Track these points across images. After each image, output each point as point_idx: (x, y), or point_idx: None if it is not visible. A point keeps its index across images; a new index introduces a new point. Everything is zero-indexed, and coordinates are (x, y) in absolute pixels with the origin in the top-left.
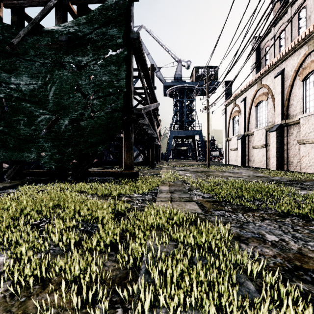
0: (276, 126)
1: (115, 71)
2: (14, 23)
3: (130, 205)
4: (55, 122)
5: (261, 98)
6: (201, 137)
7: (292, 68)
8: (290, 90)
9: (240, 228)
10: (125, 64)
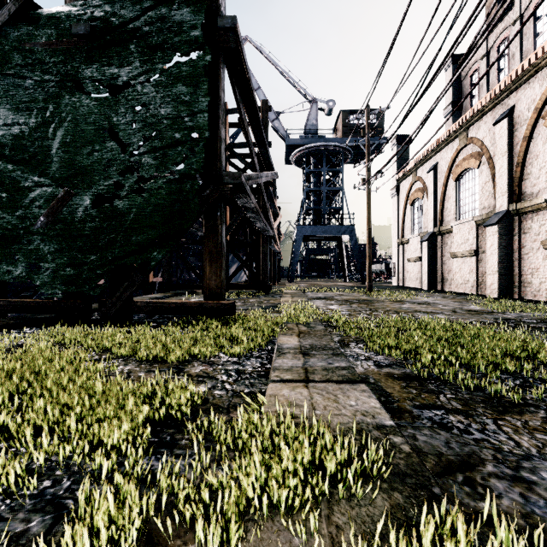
0: (498, 215)
1: (185, 96)
2: None
3: (205, 390)
4: (64, 201)
5: (466, 164)
6: (354, 237)
7: (529, 105)
8: (526, 146)
9: (518, 484)
10: (208, 80)
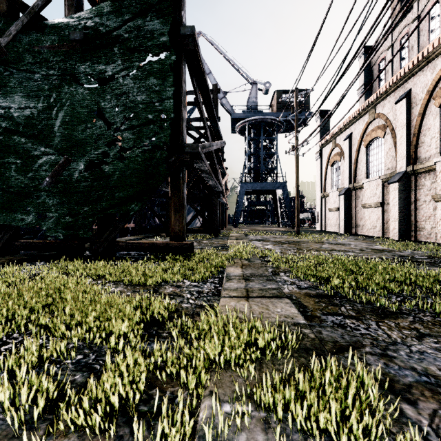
0: (399, 174)
1: (156, 86)
2: (3, 14)
3: (176, 304)
4: (64, 166)
5: (374, 134)
6: (286, 191)
7: (423, 89)
8: (421, 120)
9: (384, 358)
10: (173, 75)
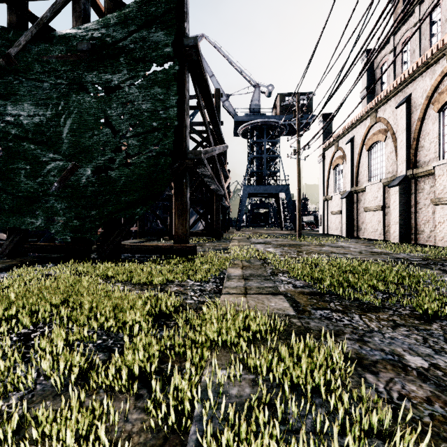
0: (399, 178)
1: (160, 95)
2: (12, 25)
3: (181, 300)
4: (72, 172)
5: (376, 138)
6: (289, 194)
7: (422, 94)
8: (420, 125)
9: (359, 342)
10: (177, 84)
